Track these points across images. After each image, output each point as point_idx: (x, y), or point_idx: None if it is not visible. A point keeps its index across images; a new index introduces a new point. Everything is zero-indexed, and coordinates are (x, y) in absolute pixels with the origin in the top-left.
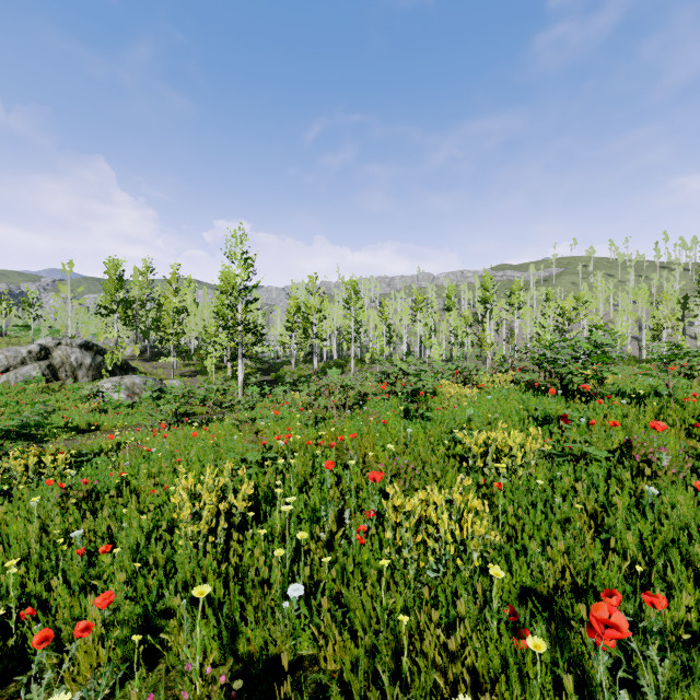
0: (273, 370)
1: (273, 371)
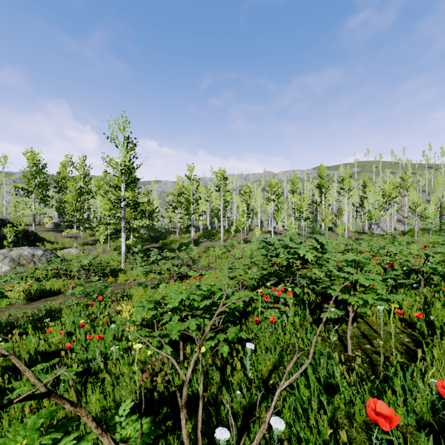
0: (162, 238)
1: (162, 239)
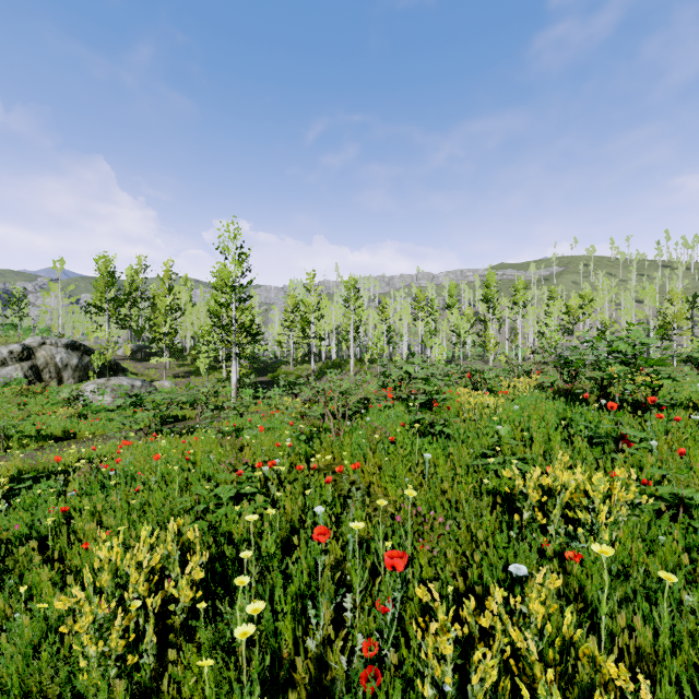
0: (271, 370)
1: (271, 371)
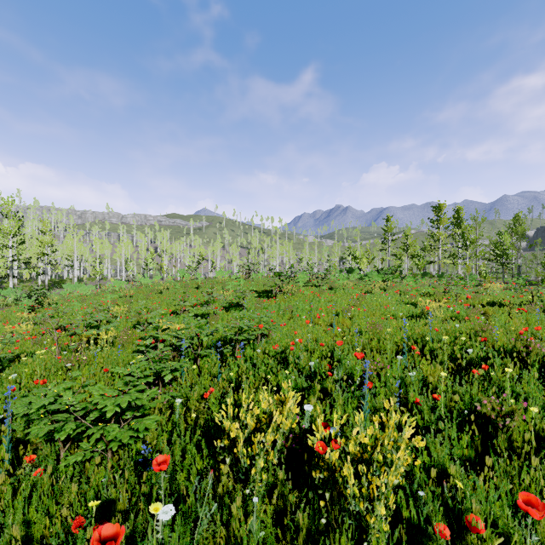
0: None
1: None
